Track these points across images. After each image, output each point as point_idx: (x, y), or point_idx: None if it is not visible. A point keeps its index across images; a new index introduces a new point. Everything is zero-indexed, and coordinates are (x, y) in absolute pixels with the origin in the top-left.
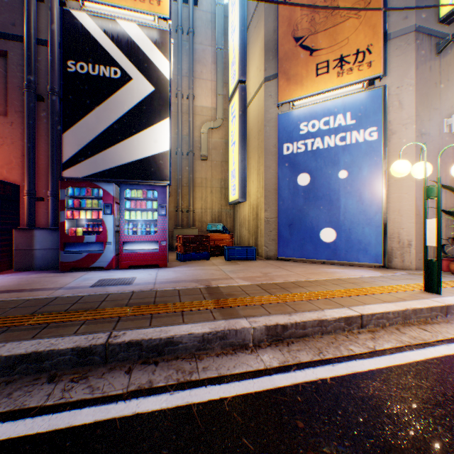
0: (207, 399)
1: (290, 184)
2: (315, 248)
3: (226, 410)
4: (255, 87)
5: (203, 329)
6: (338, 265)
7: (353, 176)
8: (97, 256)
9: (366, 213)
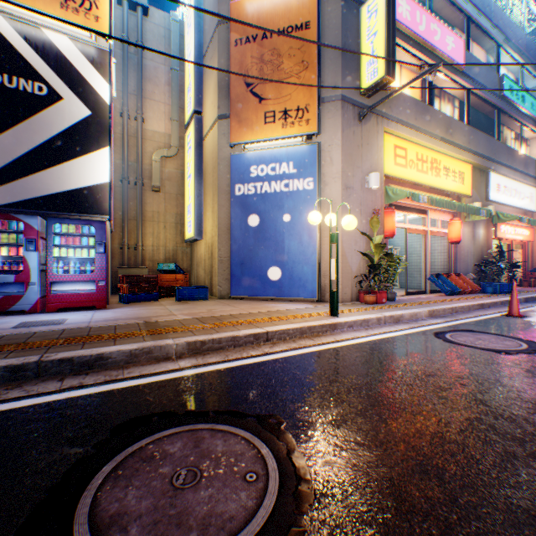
0: (128, 385)
1: (242, 224)
2: (264, 286)
3: (140, 388)
4: (211, 122)
5: (132, 347)
6: (283, 301)
7: (295, 220)
8: (17, 298)
9: (305, 253)
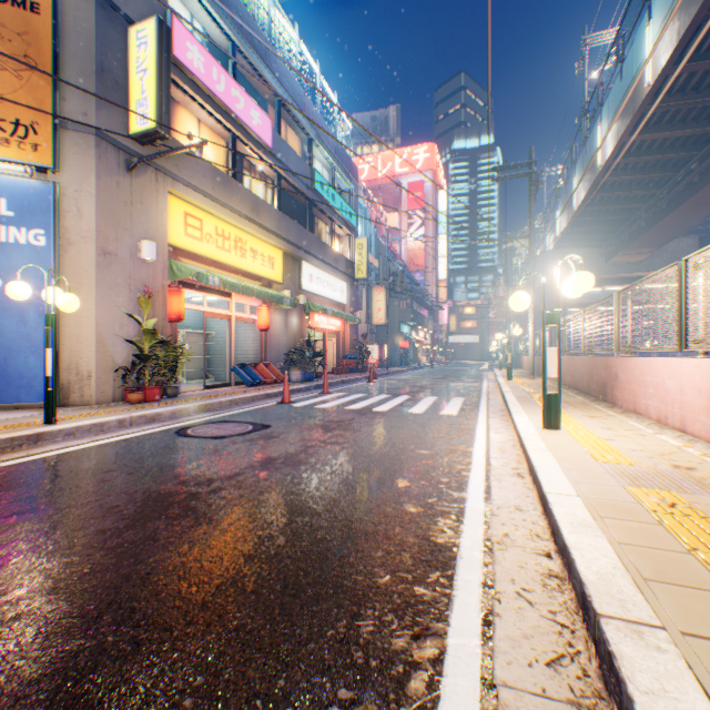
0: None
1: None
2: None
3: None
4: None
5: None
6: None
7: None
8: None
9: (33, 338)
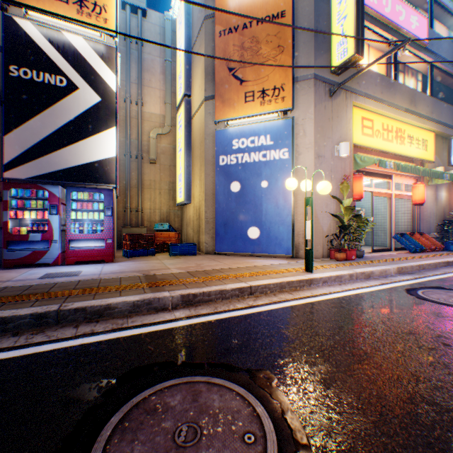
0: (131, 334)
1: (225, 190)
2: (244, 244)
3: (142, 337)
4: (198, 103)
5: (135, 298)
6: (261, 257)
7: (272, 186)
8: (43, 253)
9: (281, 215)
